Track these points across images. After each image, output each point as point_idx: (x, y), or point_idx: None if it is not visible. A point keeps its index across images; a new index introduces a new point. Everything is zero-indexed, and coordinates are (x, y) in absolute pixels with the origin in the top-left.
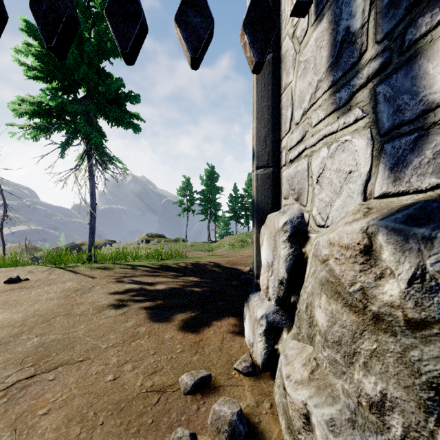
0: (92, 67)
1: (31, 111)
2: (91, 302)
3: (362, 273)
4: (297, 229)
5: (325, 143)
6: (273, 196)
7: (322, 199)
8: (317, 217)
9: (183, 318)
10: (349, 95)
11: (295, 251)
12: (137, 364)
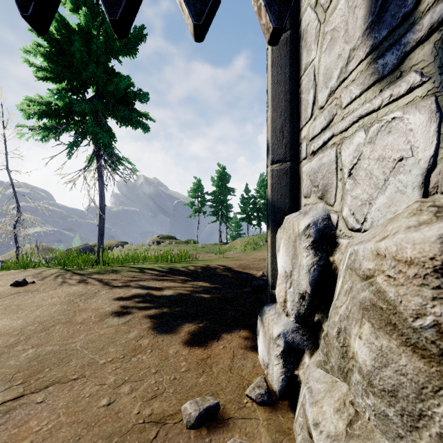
0: (100, 65)
1: (39, 112)
2: (95, 308)
3: (437, 301)
4: (322, 234)
5: (361, 125)
6: (292, 194)
7: (357, 196)
8: (349, 219)
9: (190, 329)
10: (399, 58)
11: (321, 260)
12: (135, 385)
